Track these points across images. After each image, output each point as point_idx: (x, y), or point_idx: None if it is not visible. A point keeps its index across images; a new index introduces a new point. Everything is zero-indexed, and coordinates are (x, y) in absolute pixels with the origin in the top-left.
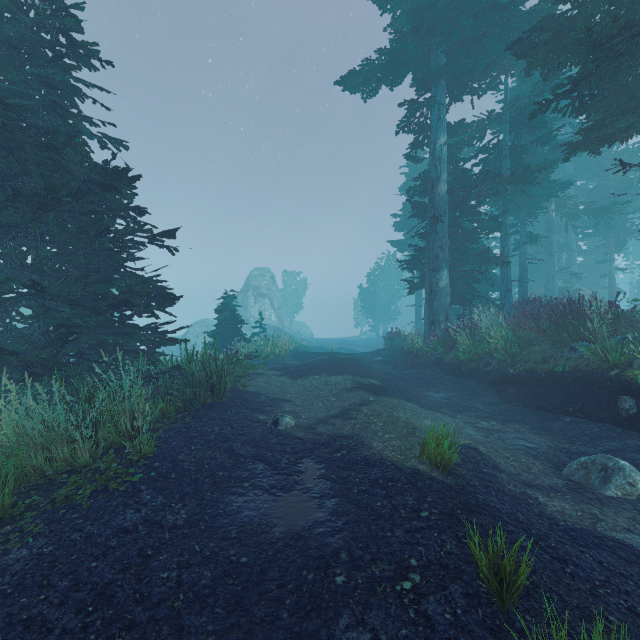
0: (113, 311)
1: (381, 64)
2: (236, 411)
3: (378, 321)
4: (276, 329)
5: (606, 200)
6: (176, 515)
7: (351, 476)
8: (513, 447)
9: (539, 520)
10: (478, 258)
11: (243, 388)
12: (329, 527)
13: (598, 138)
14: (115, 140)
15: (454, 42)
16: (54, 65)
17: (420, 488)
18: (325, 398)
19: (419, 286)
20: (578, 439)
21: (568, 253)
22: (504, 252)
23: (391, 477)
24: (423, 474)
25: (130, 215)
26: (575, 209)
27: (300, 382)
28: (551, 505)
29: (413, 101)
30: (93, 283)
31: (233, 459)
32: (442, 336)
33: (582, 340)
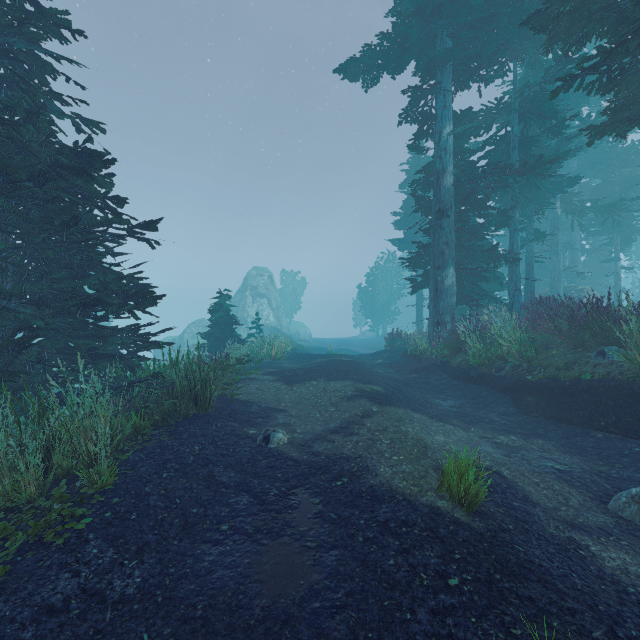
0: (82, 311)
1: (383, 50)
2: (222, 425)
3: (377, 321)
4: (274, 329)
5: (612, 197)
6: (127, 579)
7: (354, 515)
8: (541, 469)
9: (601, 585)
10: (486, 255)
11: (232, 397)
12: (327, 600)
13: (628, 118)
14: (91, 122)
15: (461, 24)
16: (16, 33)
17: (443, 537)
18: (323, 408)
19: (422, 285)
20: (617, 460)
21: (572, 252)
22: (513, 249)
23: (404, 519)
24: (444, 515)
25: (109, 206)
26: (581, 206)
27: (296, 388)
28: (608, 558)
29: (417, 88)
30: (59, 280)
31: (212, 489)
32: (448, 338)
33: (610, 344)
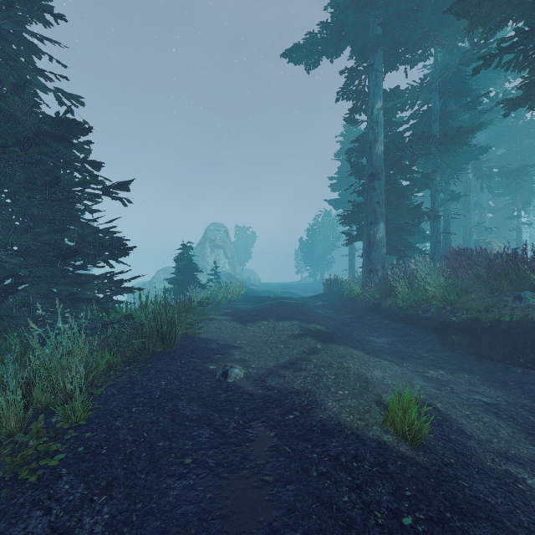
0: (63, 261)
1: (323, 38)
2: (186, 361)
3: (316, 269)
4: (229, 275)
5: (514, 164)
6: (96, 516)
7: (307, 449)
8: (470, 402)
9: None
10: (412, 212)
11: (194, 336)
12: None
13: None
14: (71, 96)
15: (391, 14)
16: (4, 16)
17: (392, 473)
18: (274, 345)
19: (356, 238)
20: None
21: (480, 210)
22: (434, 207)
23: (354, 453)
24: (391, 450)
25: (87, 169)
26: (489, 171)
27: (249, 327)
28: None
29: (353, 69)
30: (42, 233)
31: (177, 422)
32: (379, 283)
33: (526, 289)
